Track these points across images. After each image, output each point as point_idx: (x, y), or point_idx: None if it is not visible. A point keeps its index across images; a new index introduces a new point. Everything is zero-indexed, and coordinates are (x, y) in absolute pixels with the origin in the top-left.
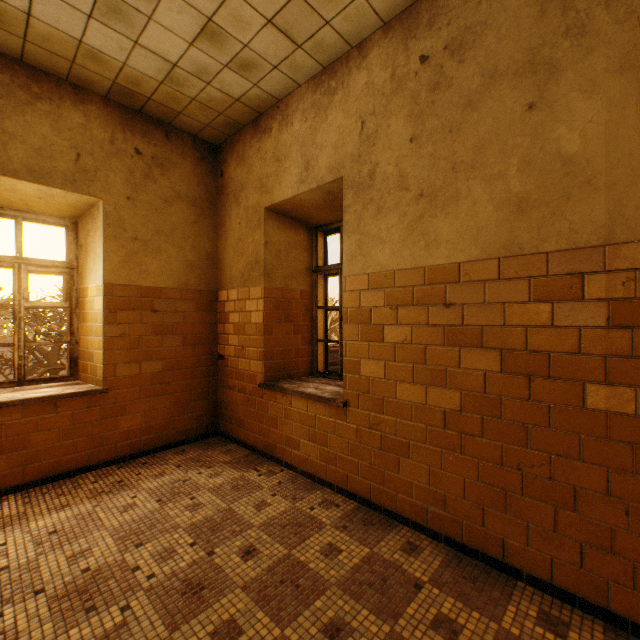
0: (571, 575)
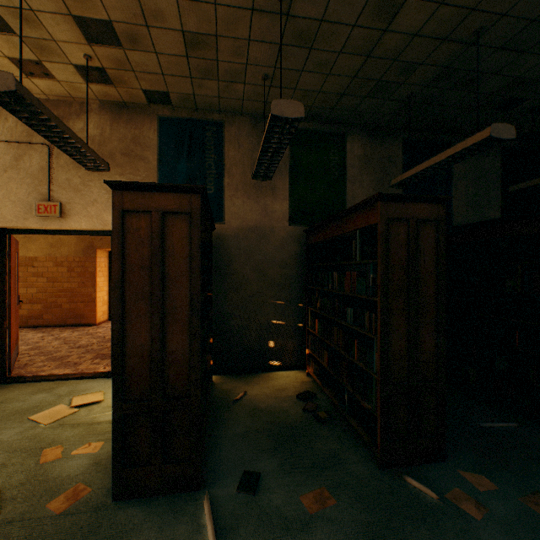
0: (62, 321)
